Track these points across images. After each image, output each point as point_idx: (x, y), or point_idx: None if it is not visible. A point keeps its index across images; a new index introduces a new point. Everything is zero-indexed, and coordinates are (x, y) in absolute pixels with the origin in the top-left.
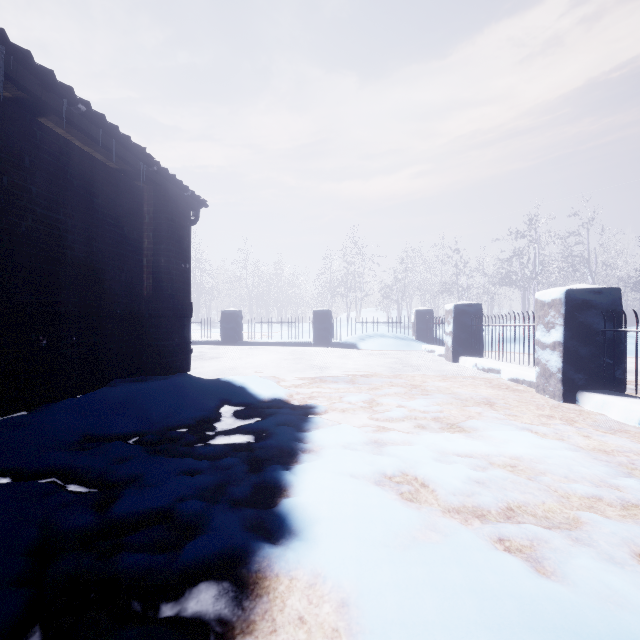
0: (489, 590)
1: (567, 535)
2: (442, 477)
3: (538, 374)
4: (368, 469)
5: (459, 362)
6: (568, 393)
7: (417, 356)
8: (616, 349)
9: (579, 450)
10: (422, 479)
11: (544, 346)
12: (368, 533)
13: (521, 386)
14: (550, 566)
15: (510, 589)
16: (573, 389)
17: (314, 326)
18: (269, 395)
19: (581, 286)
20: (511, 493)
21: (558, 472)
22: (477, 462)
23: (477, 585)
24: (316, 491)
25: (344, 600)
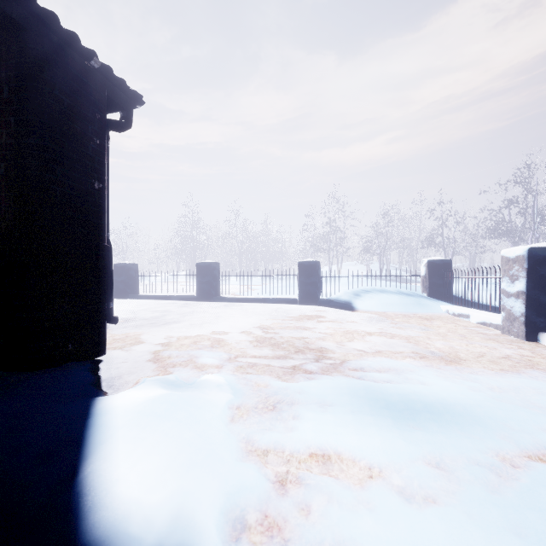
0: None
1: None
2: None
3: None
4: None
5: (542, 342)
6: None
7: (444, 323)
8: None
9: None
10: None
11: None
12: None
13: None
14: None
15: None
16: None
17: (299, 280)
18: (157, 540)
19: None
20: None
21: None
22: None
23: None
24: None
25: None
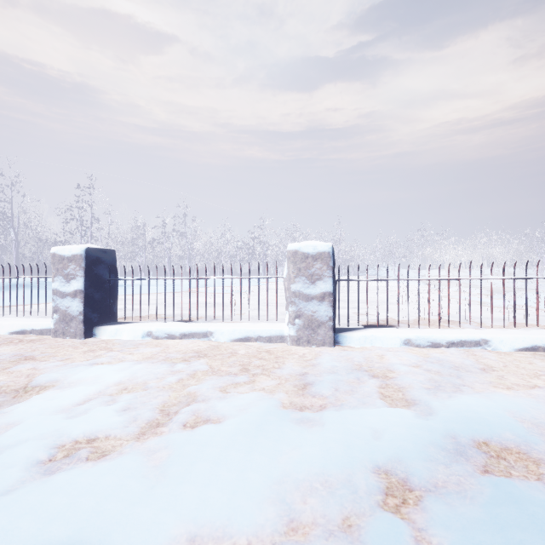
0: (229, 440)
1: (199, 401)
2: (103, 423)
3: (57, 320)
4: (16, 472)
5: None
6: (88, 330)
7: None
8: (115, 292)
9: (141, 362)
10: (85, 437)
11: (64, 295)
12: (134, 494)
13: (32, 336)
14: (215, 417)
15: (227, 435)
16: (92, 326)
17: None
18: None
19: (94, 246)
20: (153, 401)
21: (152, 377)
22: (103, 399)
23: (224, 443)
24: (2, 540)
25: (189, 538)
